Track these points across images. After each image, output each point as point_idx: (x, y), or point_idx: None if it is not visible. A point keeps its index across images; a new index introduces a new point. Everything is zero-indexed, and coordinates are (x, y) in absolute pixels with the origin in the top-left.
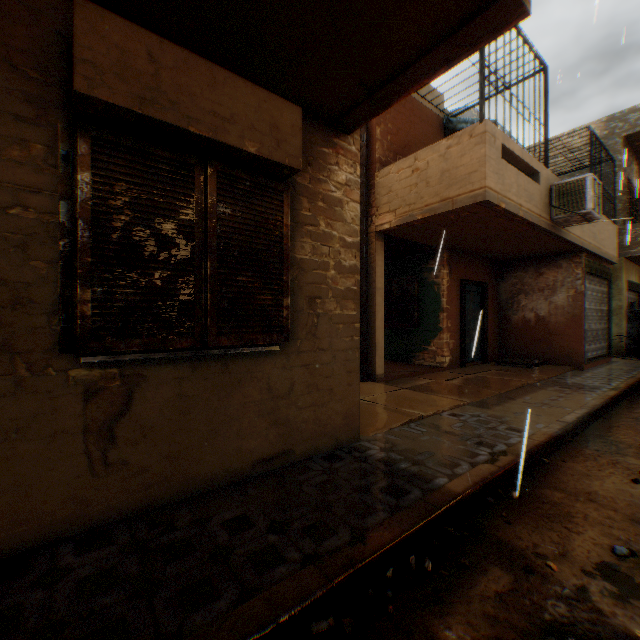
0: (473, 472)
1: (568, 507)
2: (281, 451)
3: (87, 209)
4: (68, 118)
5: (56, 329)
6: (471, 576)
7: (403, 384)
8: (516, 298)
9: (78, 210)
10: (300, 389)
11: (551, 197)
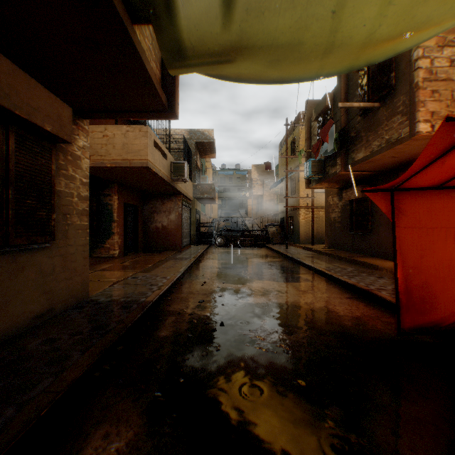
0: (154, 294)
1: (186, 297)
2: (49, 309)
3: None
4: None
5: None
6: (163, 321)
7: (95, 269)
8: (153, 215)
9: None
10: (59, 270)
11: (172, 168)
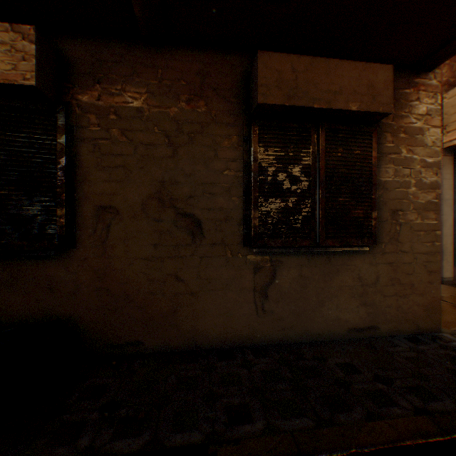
0: None
1: None
2: (368, 326)
3: (256, 166)
4: (246, 118)
5: (241, 233)
6: None
7: None
8: None
9: (251, 167)
10: (383, 281)
11: None
